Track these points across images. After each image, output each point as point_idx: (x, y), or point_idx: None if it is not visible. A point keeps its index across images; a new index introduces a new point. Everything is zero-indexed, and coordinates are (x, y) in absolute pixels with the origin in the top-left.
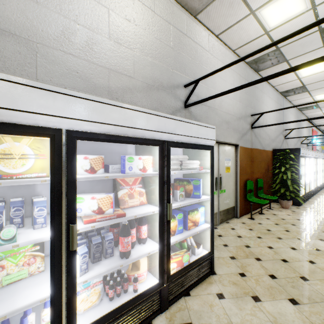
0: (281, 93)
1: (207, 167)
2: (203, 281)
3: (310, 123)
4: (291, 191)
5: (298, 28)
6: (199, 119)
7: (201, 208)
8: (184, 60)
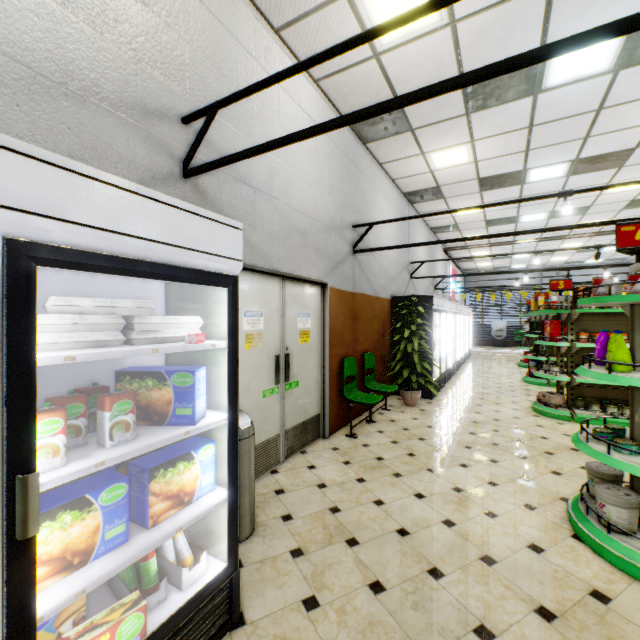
0: (405, 195)
1: (224, 335)
2: None
3: (447, 256)
4: (420, 373)
5: (429, 62)
6: (230, 215)
7: (205, 449)
8: (181, 50)
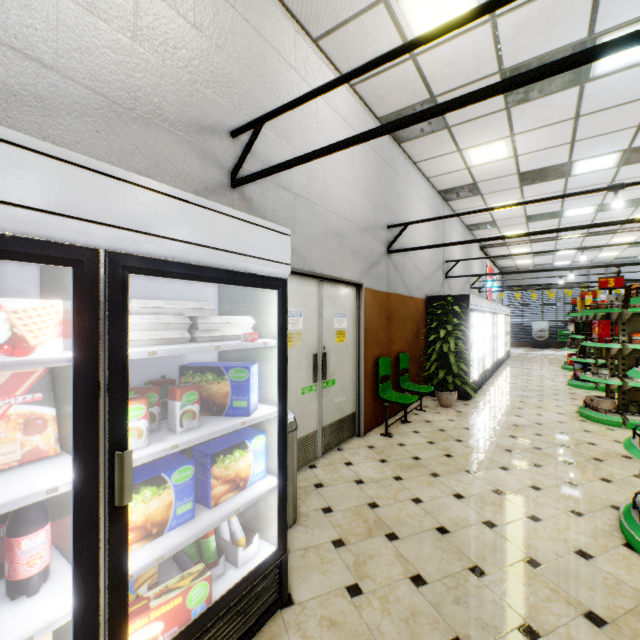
0: (440, 193)
1: (274, 334)
2: (256, 635)
3: (483, 254)
4: (456, 374)
5: (467, 59)
6: (273, 220)
7: (257, 439)
8: (229, 69)
